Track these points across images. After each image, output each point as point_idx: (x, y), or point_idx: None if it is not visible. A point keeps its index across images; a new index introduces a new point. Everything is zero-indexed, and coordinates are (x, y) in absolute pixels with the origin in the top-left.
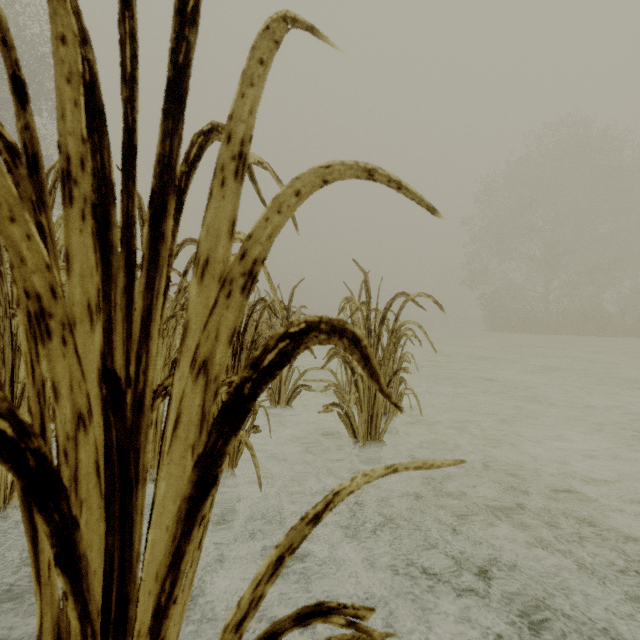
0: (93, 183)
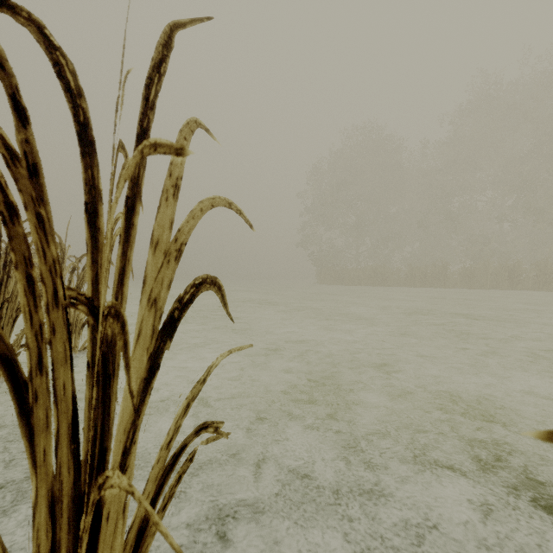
0: None
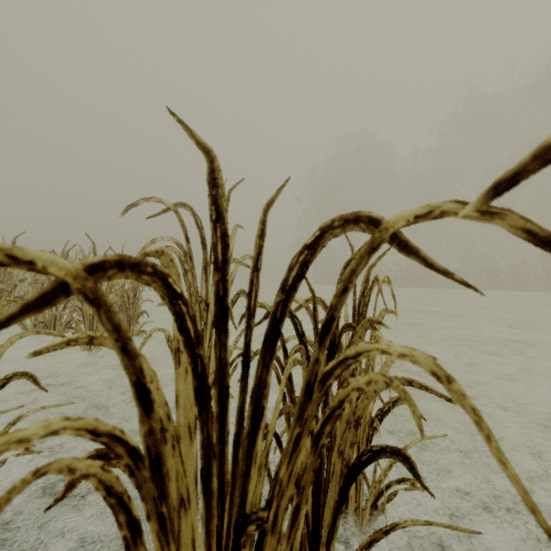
0: None
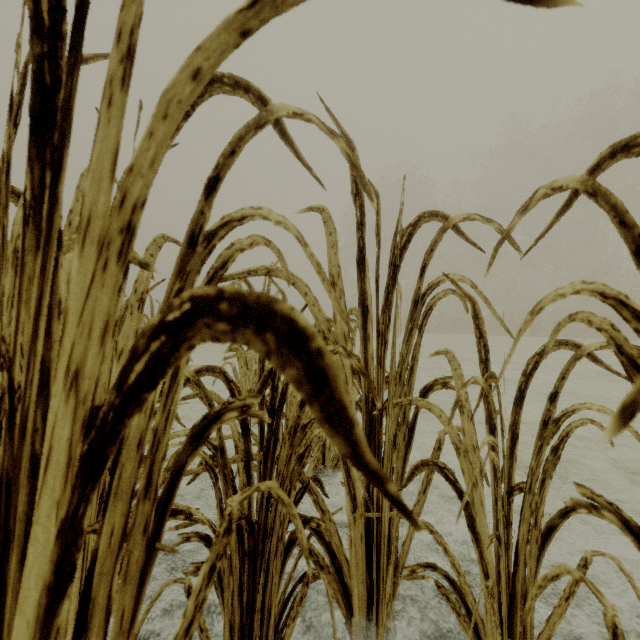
0: None
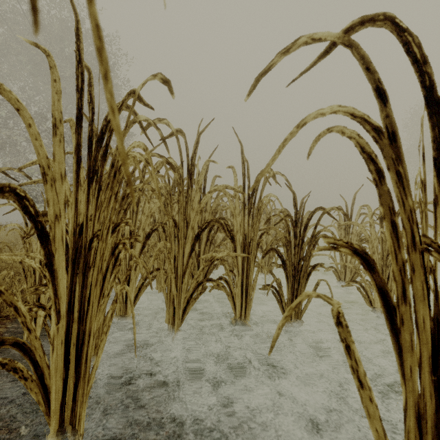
0: (433, 145)
